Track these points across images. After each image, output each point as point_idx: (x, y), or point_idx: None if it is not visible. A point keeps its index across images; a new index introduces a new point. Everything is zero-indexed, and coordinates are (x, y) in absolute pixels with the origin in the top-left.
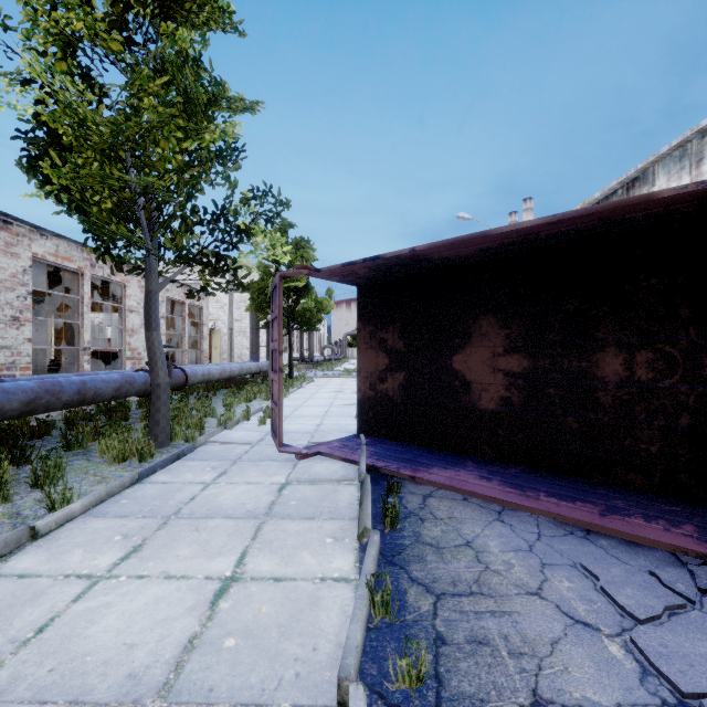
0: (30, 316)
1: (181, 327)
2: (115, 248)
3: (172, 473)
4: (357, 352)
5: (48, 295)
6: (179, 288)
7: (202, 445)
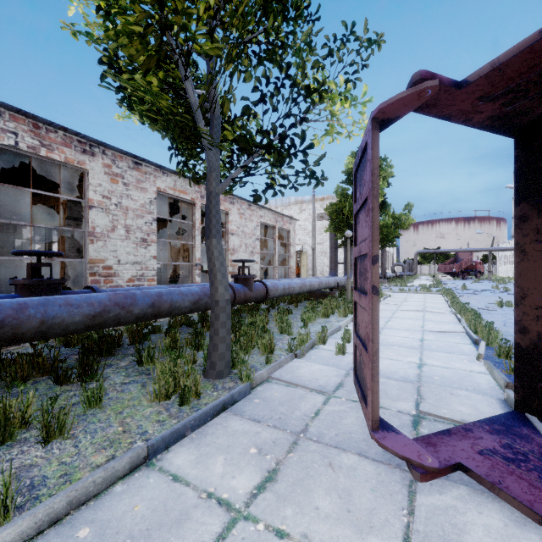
0: (155, 238)
1: (272, 247)
2: (190, 158)
3: (201, 447)
4: (516, 260)
5: (185, 227)
6: (270, 215)
7: (263, 382)
